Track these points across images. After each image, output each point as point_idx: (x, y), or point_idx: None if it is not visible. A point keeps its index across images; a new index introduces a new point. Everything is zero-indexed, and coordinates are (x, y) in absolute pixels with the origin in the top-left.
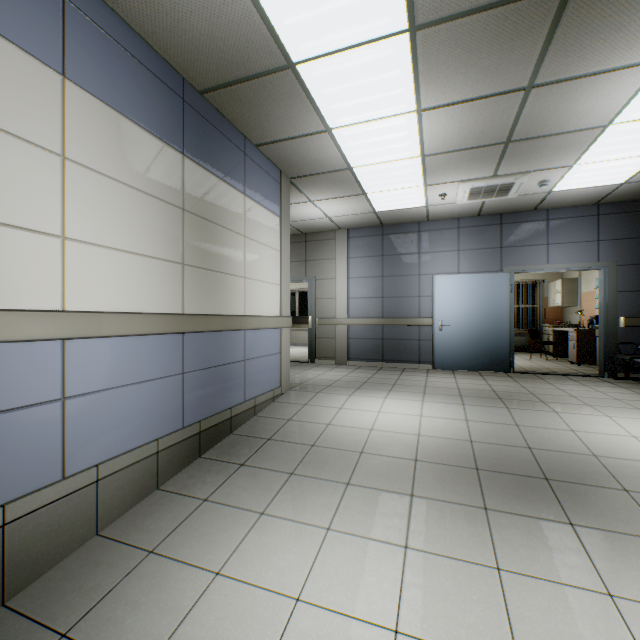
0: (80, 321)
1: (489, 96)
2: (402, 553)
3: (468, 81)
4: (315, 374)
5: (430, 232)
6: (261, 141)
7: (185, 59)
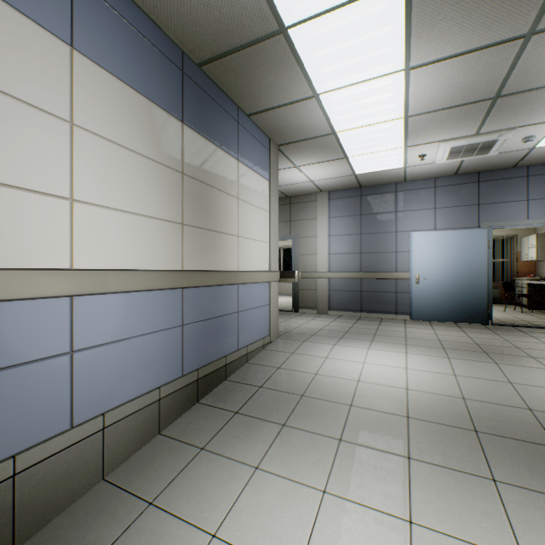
0: (87, 278)
1: (483, 48)
2: (407, 529)
3: (463, 32)
4: (299, 323)
5: (407, 192)
6: (253, 110)
7: (184, 32)
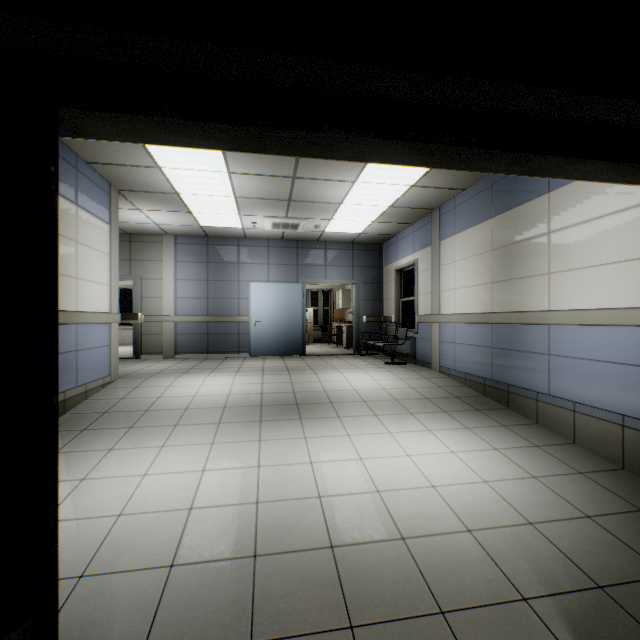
0: None
1: (273, 176)
2: (210, 446)
3: (258, 166)
4: (143, 366)
5: (248, 247)
6: (94, 161)
7: None
